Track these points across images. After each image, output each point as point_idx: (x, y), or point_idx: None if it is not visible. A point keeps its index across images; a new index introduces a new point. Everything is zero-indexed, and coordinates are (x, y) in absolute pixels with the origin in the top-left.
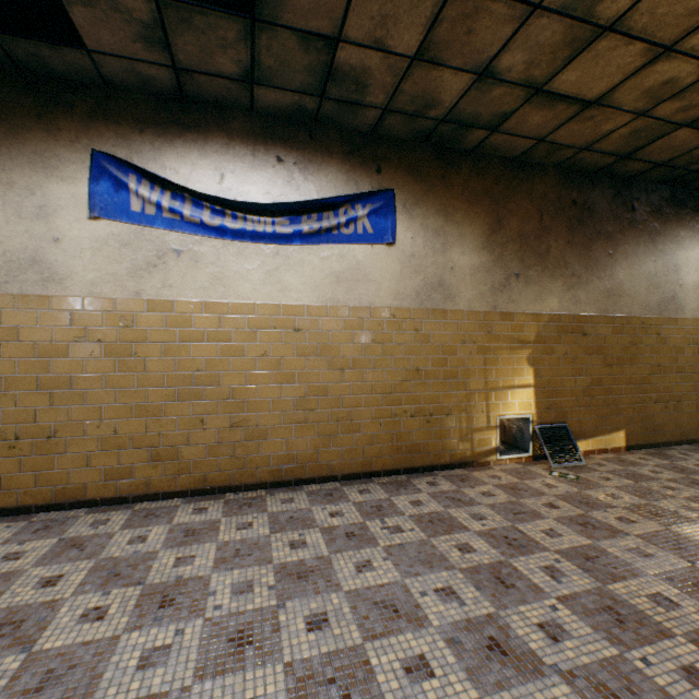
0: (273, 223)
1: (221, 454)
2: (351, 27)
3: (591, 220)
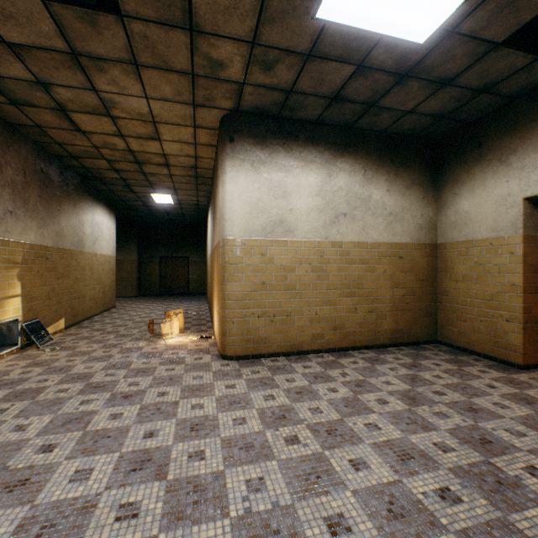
0: None
1: None
2: None
3: (51, 185)
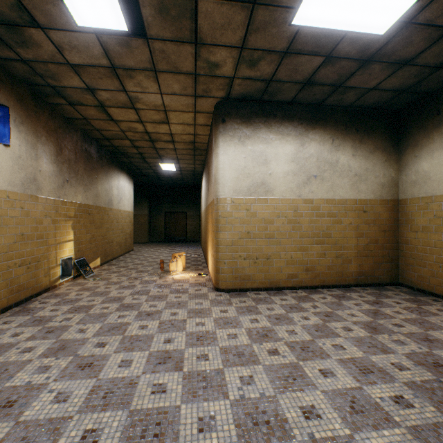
0: None
1: None
2: (56, 33)
3: (92, 160)
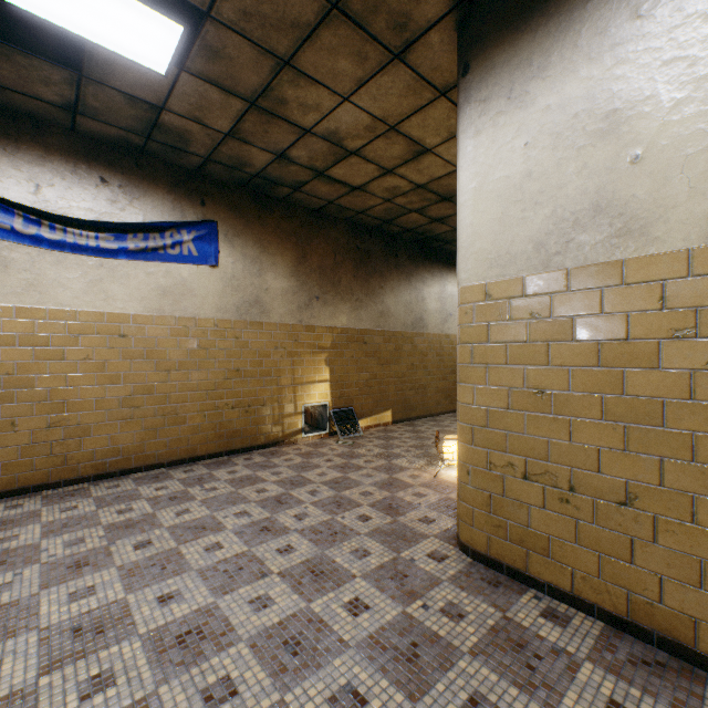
0: (97, 237)
1: (36, 454)
2: (174, 104)
3: (370, 261)
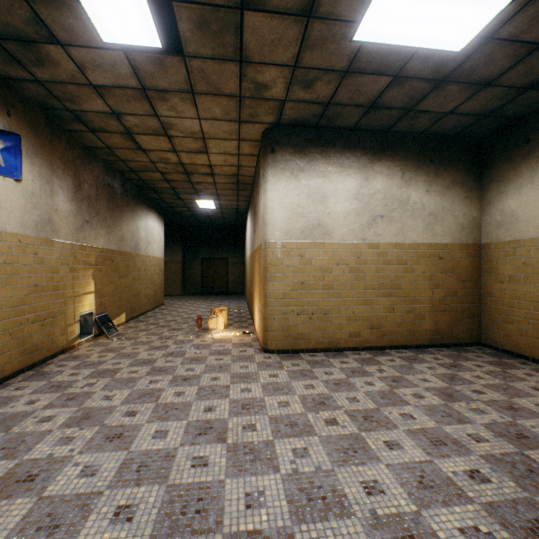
0: None
1: None
2: (78, 50)
3: (115, 196)
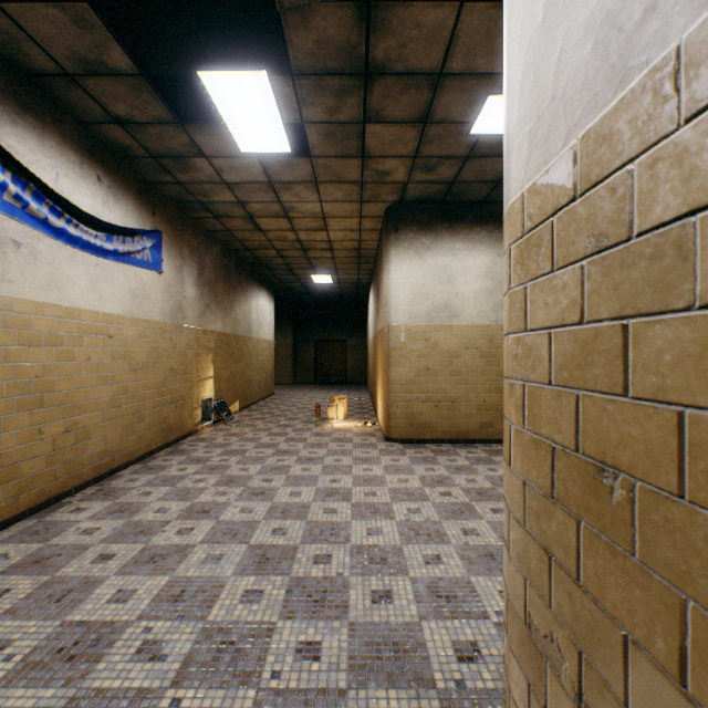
0: (97, 236)
1: (57, 463)
2: (219, 160)
3: (231, 277)
